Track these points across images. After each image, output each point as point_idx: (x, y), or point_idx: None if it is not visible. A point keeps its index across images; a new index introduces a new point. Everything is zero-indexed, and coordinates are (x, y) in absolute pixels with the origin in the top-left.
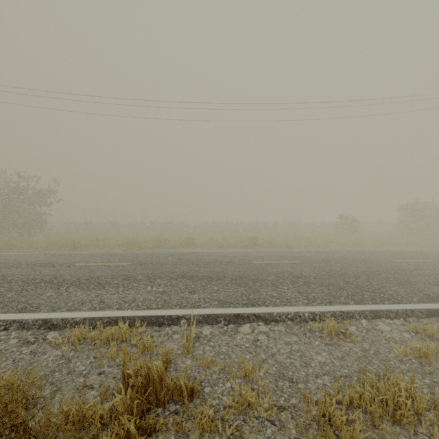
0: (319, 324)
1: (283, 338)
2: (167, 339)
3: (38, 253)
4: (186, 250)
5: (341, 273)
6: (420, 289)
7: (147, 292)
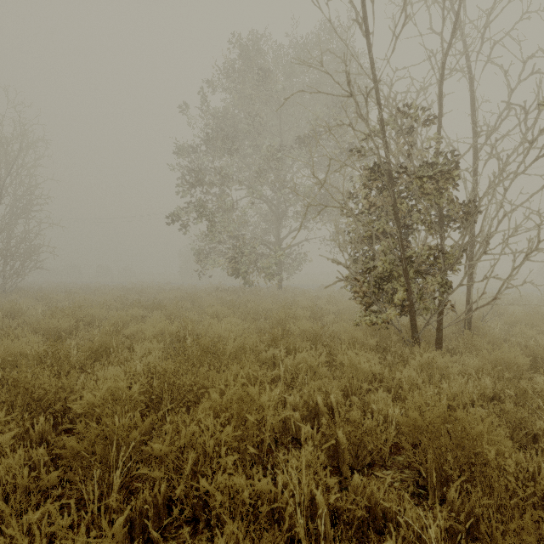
0: None
1: None
2: None
3: None
4: None
5: None
6: None
7: None
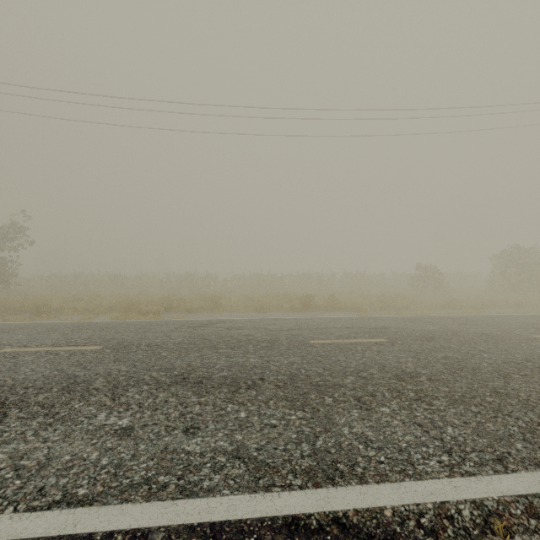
0: None
1: None
2: None
3: None
4: (209, 316)
5: (471, 366)
6: None
7: (89, 432)
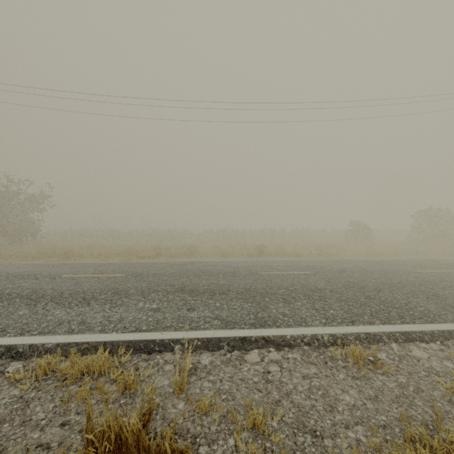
0: (341, 349)
1: (300, 369)
2: (157, 371)
3: (24, 263)
4: (188, 259)
5: (360, 285)
6: (452, 304)
7: (137, 310)
